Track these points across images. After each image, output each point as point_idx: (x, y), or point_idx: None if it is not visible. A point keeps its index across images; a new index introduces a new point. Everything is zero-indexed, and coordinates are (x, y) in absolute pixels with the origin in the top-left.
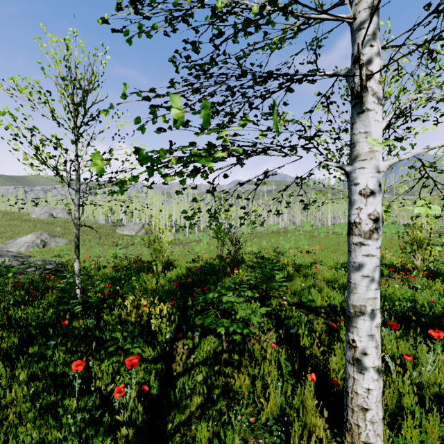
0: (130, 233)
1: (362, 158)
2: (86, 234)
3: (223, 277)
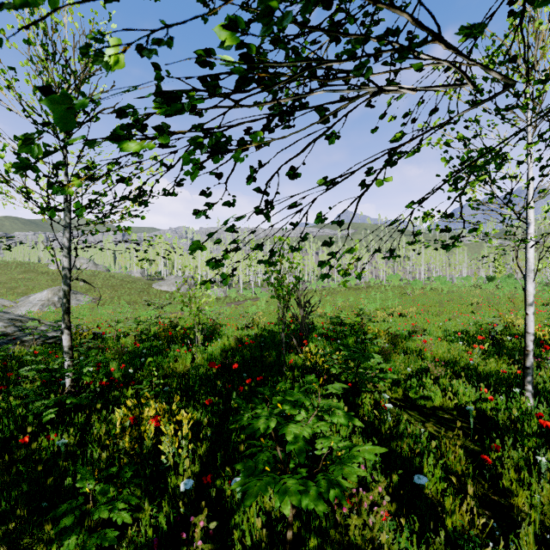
0: (169, 289)
1: None
2: (115, 290)
3: (286, 354)
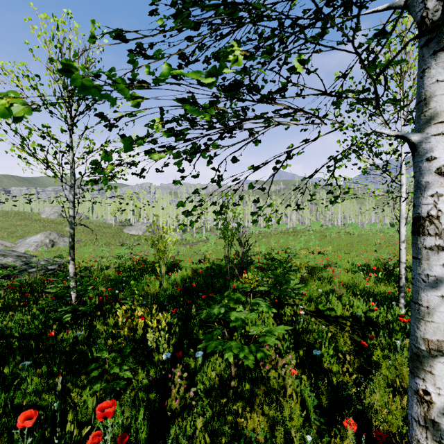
0: (137, 233)
1: (441, 119)
2: (94, 234)
3: (230, 280)
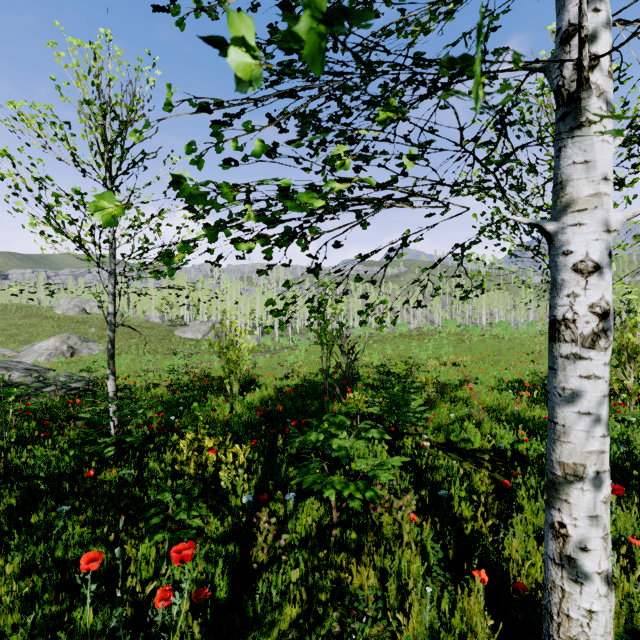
0: (194, 336)
1: (578, 207)
2: (132, 338)
3: (329, 403)
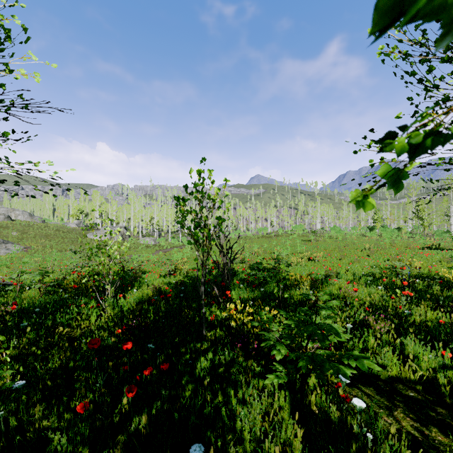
0: (103, 238)
1: None
2: (48, 240)
3: (207, 306)
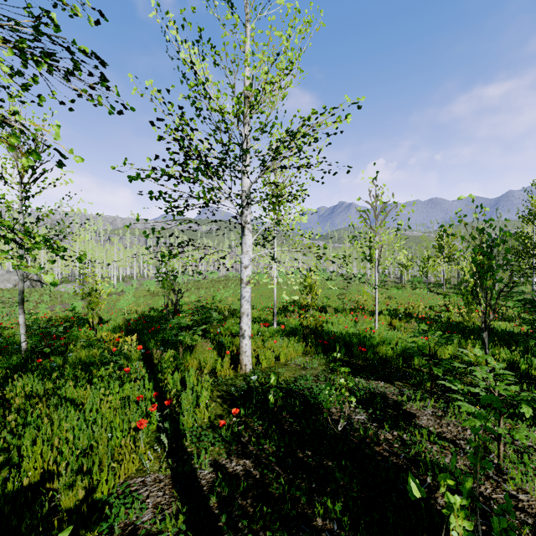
0: (2, 286)
1: (244, 253)
2: None
3: (166, 324)
